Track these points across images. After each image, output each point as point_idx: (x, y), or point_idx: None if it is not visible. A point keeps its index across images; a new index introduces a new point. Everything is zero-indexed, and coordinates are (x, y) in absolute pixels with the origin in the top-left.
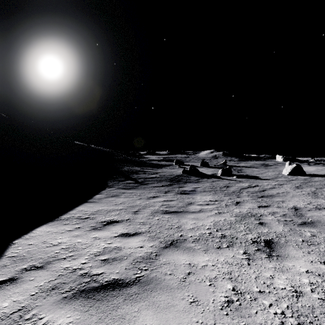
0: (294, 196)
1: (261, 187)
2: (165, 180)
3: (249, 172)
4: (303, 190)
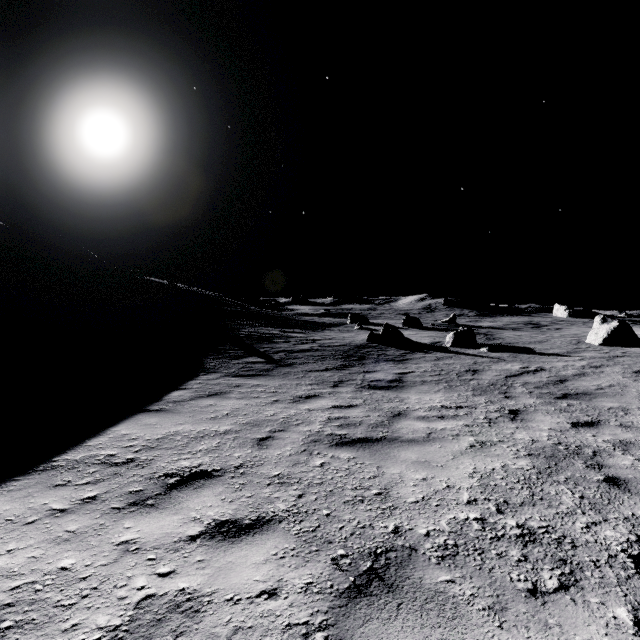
0: None
1: (552, 373)
2: (331, 355)
3: (512, 339)
4: None
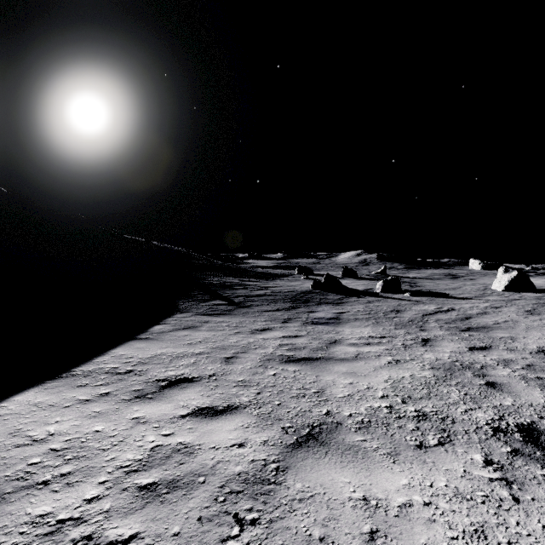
0: (531, 328)
1: (460, 312)
2: (282, 299)
3: (431, 286)
4: (543, 318)
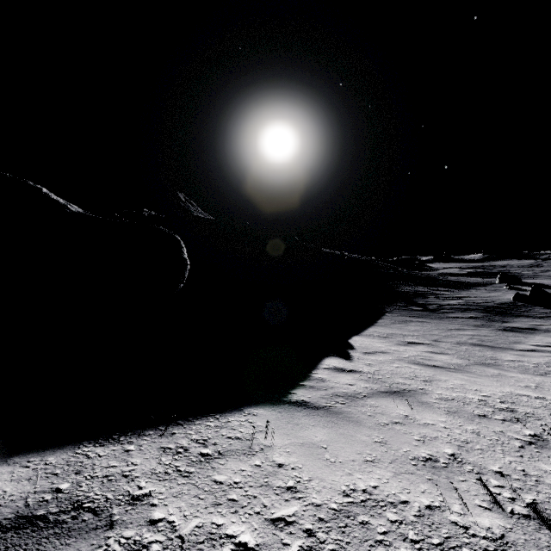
0: None
1: None
2: (475, 309)
3: None
4: None
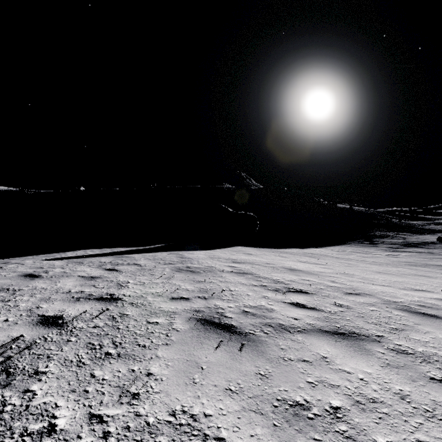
0: None
1: None
2: (400, 244)
3: None
4: None
